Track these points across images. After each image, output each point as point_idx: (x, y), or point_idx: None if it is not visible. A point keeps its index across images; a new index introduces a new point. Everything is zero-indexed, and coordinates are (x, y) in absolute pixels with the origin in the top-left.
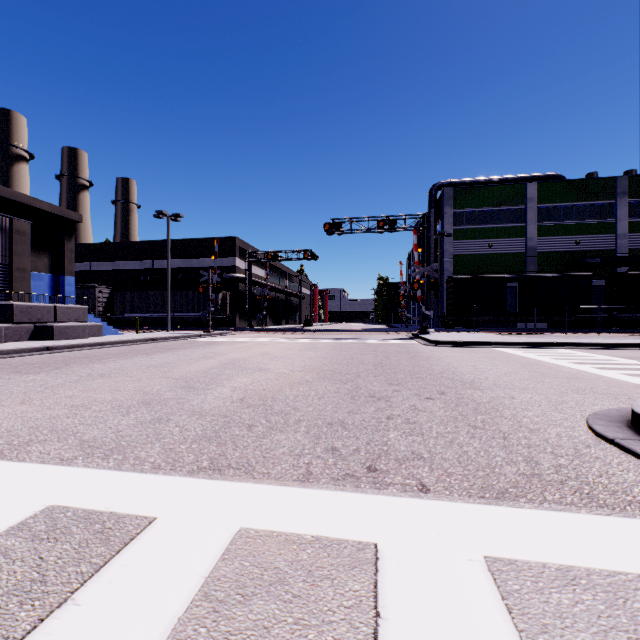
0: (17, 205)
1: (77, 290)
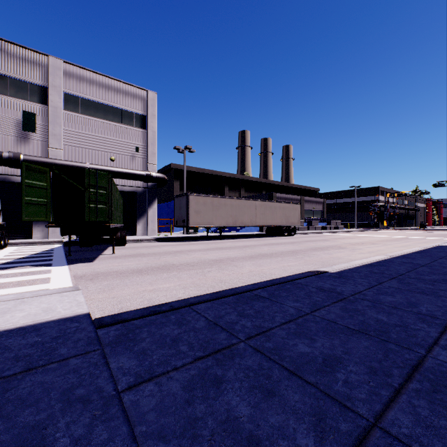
0: (306, 190)
1: None
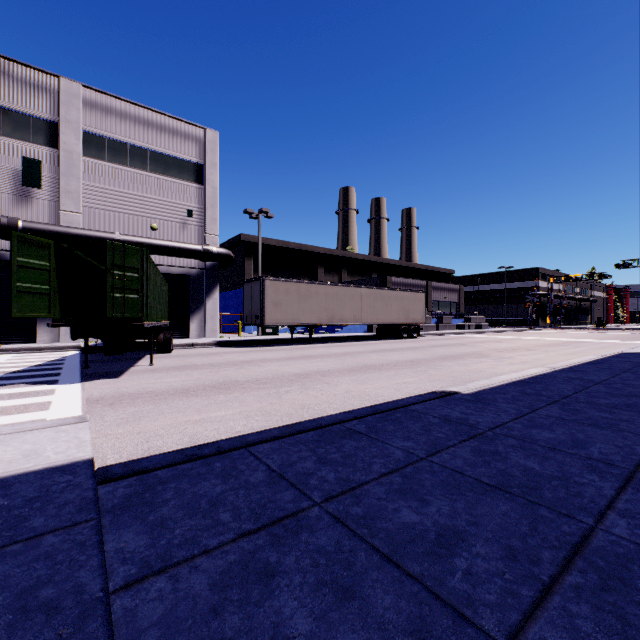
0: (434, 272)
1: None
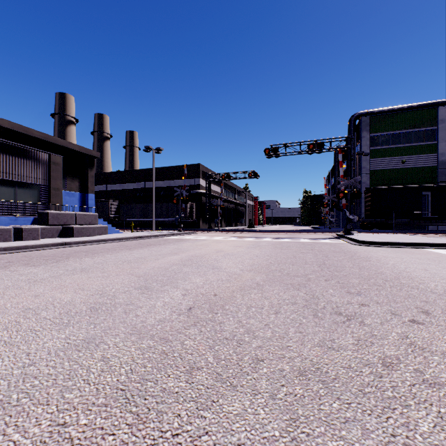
0: (59, 147)
1: (98, 203)
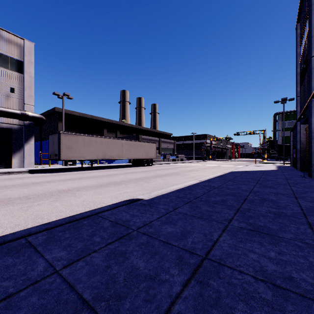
0: (164, 134)
1: None
